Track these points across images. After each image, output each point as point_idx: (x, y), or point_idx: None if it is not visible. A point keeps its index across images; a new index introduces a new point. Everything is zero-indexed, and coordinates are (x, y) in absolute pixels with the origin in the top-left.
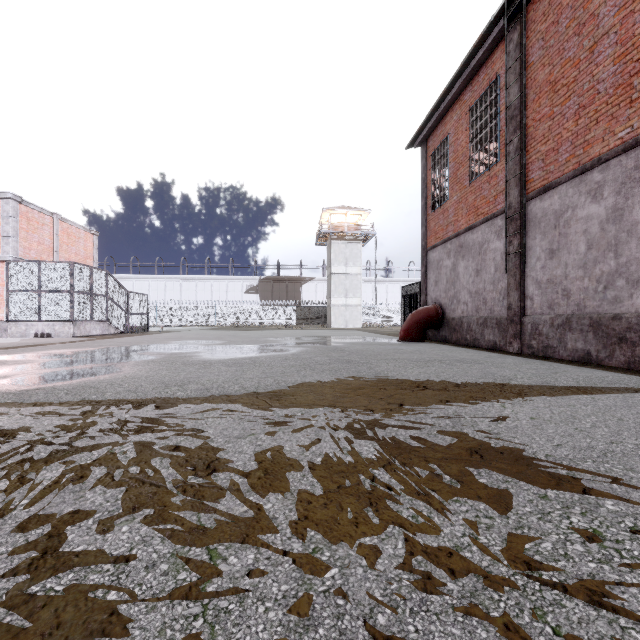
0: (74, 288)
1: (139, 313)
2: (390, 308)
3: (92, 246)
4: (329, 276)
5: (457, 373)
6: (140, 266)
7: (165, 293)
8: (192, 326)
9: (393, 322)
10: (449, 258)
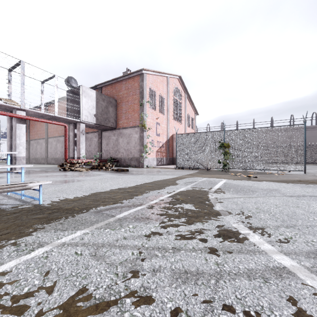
0: None
1: None
2: None
3: None
4: None
5: None
6: None
7: None
8: None
9: None
10: None
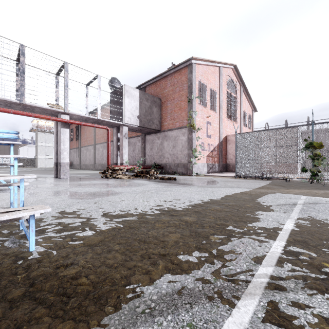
0: None
1: None
2: None
3: None
4: (37, 146)
5: None
6: None
7: None
8: None
9: None
10: (73, 152)
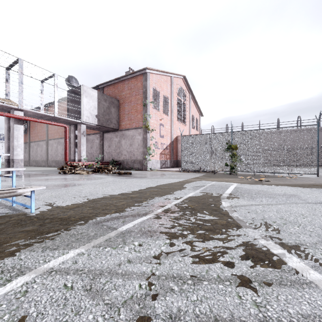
0: None
1: None
2: None
3: None
4: None
5: None
6: None
7: None
8: None
9: None
10: None
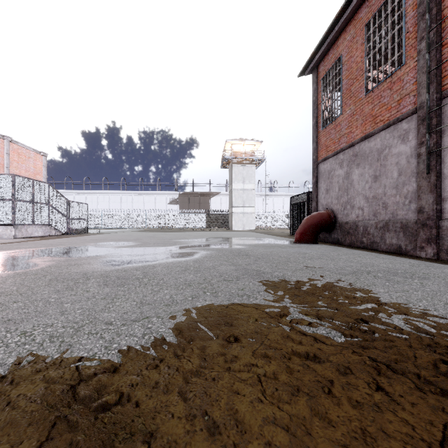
0: (15, 197)
1: (79, 218)
2: (276, 215)
3: (41, 165)
4: (231, 191)
5: (435, 305)
6: (91, 184)
7: (109, 204)
8: (129, 228)
9: (278, 225)
10: (341, 167)
